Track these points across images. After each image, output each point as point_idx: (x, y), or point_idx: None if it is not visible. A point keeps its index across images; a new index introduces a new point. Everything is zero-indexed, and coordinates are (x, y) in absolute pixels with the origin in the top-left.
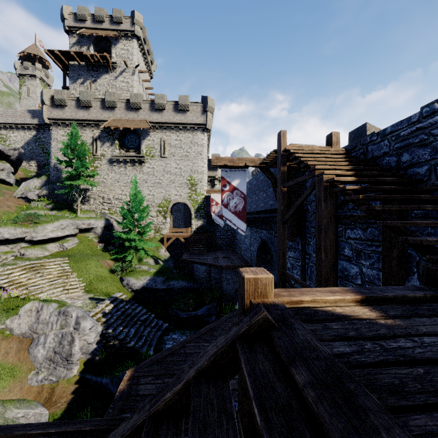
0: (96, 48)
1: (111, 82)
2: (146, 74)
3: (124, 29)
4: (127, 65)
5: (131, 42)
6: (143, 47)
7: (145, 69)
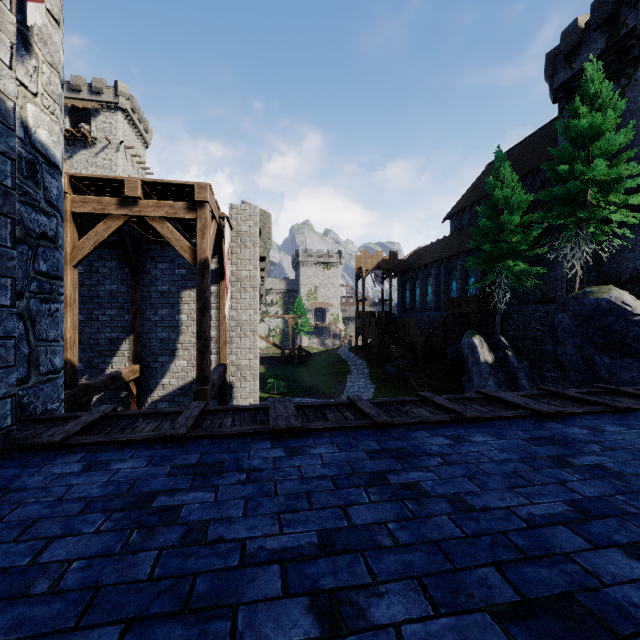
0: (72, 118)
1: (91, 159)
2: (139, 145)
3: (107, 101)
4: (110, 141)
5: (115, 114)
6: (131, 118)
7: (136, 140)
